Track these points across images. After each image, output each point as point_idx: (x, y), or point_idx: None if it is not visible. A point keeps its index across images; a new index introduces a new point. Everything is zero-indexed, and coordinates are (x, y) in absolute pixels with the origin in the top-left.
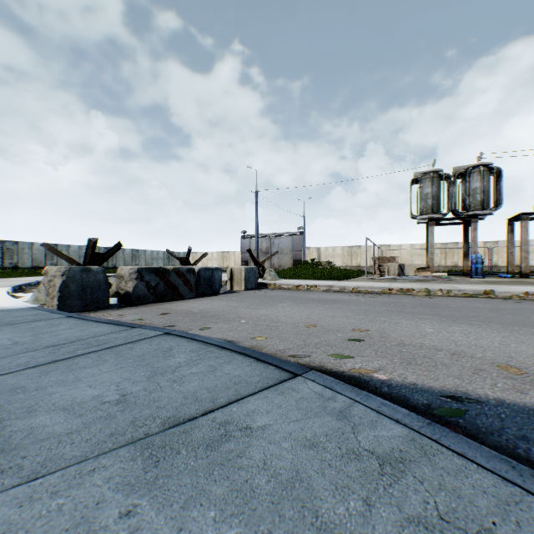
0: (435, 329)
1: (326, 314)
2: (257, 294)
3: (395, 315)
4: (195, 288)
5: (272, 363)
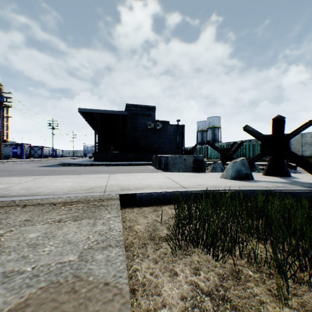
0: (69, 169)
1: (95, 169)
2: (148, 171)
3: (75, 170)
4: (158, 164)
5: (94, 163)
